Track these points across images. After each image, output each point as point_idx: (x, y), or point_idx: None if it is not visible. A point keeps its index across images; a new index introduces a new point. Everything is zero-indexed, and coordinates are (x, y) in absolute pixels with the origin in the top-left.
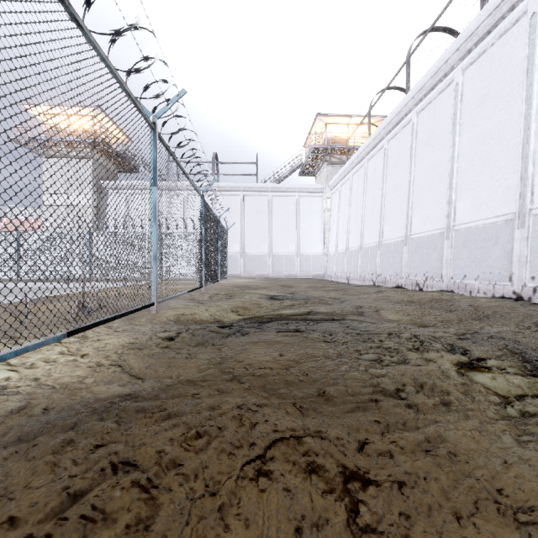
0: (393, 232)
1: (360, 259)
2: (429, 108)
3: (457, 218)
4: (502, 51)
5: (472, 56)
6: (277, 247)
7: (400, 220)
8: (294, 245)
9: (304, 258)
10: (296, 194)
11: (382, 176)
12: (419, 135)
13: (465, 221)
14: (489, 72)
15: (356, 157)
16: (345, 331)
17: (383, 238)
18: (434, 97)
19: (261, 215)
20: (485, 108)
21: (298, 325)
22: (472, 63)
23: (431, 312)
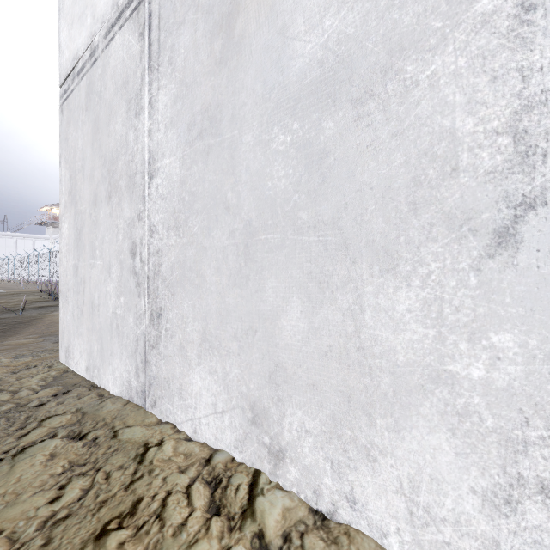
0: None
1: None
2: None
3: None
4: None
5: None
6: None
7: None
8: None
9: None
10: (33, 239)
11: None
12: None
13: None
14: None
15: None
16: None
17: None
18: None
19: (9, 248)
20: None
21: None
22: None
23: None
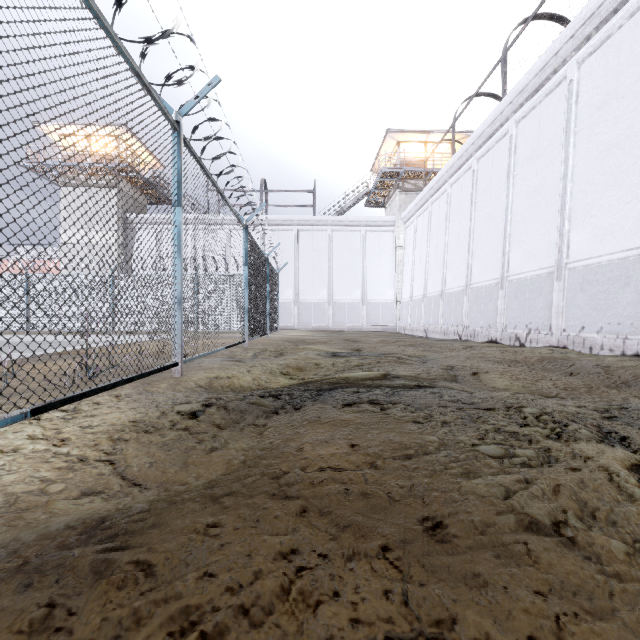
0: (485, 273)
1: (441, 307)
2: (533, 114)
3: (572, 254)
4: (634, 34)
5: (592, 44)
6: (339, 293)
7: (494, 258)
8: (359, 291)
9: (372, 306)
10: (361, 228)
11: (469, 203)
12: (519, 150)
13: (582, 257)
14: (616, 63)
15: (436, 181)
16: (442, 405)
17: (472, 280)
18: (539, 101)
19: (318, 254)
20: (610, 110)
21: (373, 395)
22: (591, 53)
23: (546, 375)
